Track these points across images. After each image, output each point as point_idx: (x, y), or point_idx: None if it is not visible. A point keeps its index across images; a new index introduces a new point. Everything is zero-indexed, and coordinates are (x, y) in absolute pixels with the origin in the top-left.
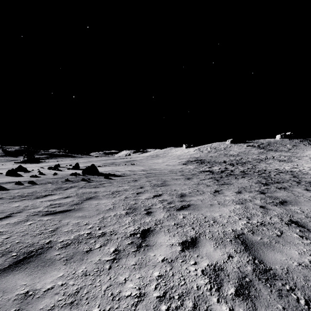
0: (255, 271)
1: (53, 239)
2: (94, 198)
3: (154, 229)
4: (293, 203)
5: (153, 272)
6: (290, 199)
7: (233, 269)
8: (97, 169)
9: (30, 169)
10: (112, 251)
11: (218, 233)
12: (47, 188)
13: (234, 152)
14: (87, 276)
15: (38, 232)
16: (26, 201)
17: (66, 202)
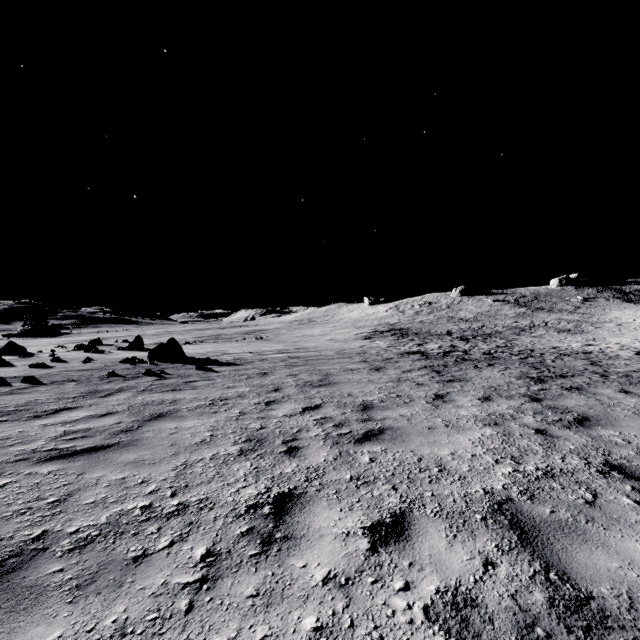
0: (554, 605)
1: (52, 527)
2: (169, 415)
3: (305, 491)
4: (604, 423)
5: (302, 619)
6: (595, 414)
7: (502, 602)
8: (181, 349)
9: (35, 350)
10: (198, 556)
11: (453, 498)
12: (65, 394)
13: (468, 314)
14: (127, 638)
15: (19, 506)
16: (9, 425)
17: (102, 427)
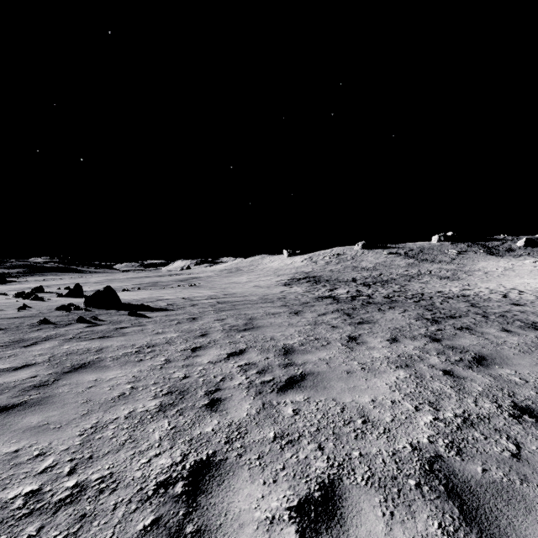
0: None
1: None
2: (91, 365)
3: (225, 457)
4: (499, 361)
5: None
6: (489, 353)
7: None
8: (117, 296)
9: None
10: None
11: (382, 458)
12: None
13: (368, 264)
14: None
15: None
16: None
17: (13, 383)
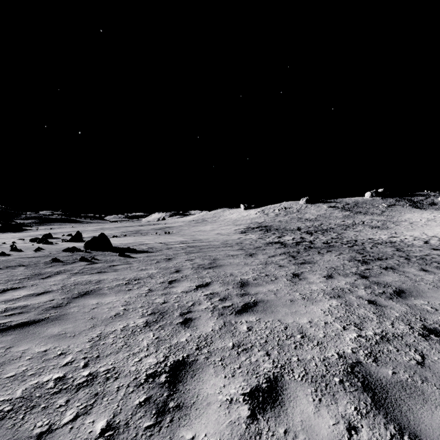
0: None
1: None
2: (93, 292)
3: (196, 359)
4: (415, 294)
5: None
6: (407, 287)
7: None
8: (109, 241)
9: (1, 242)
10: (98, 431)
11: (314, 362)
12: (14, 276)
13: (311, 216)
14: None
15: None
16: None
17: (37, 304)
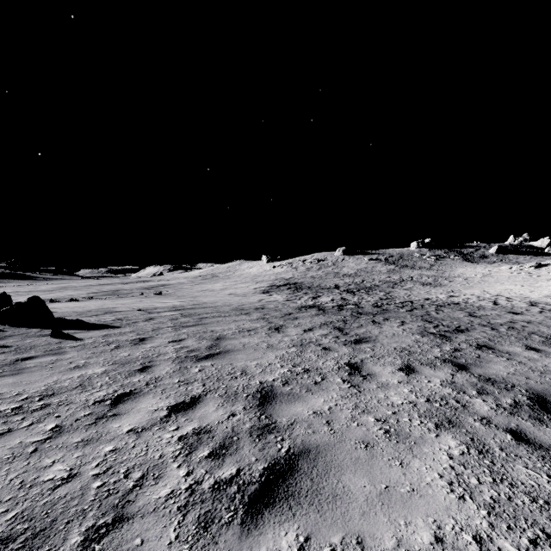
0: None
1: None
2: None
3: None
4: None
5: None
6: (543, 388)
7: None
8: (46, 309)
9: None
10: None
11: None
12: None
13: (350, 270)
14: None
15: None
16: None
17: None
